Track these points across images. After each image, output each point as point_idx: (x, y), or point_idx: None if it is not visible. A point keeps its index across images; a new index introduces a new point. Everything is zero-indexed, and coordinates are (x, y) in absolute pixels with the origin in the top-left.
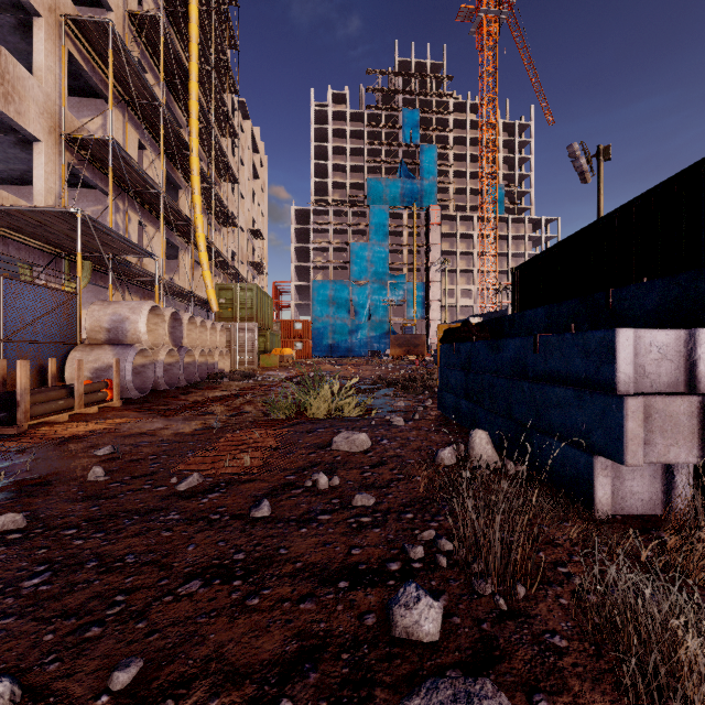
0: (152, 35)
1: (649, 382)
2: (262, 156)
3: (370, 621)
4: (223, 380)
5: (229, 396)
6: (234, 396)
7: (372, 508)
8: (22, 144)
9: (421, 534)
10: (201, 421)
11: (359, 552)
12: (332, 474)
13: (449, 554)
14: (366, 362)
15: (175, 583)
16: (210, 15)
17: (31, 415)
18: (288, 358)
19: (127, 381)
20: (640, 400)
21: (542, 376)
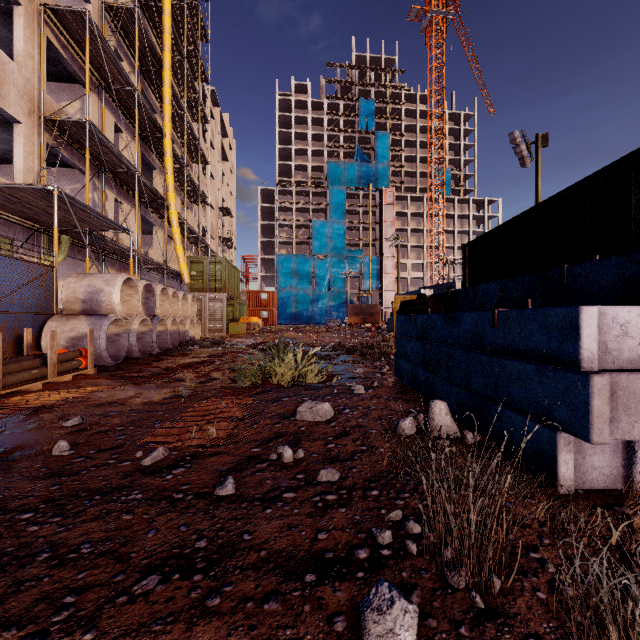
0: (128, 26)
1: (611, 359)
2: (231, 141)
3: (340, 626)
4: (193, 347)
5: (199, 362)
6: (203, 362)
7: (337, 484)
8: (3, 125)
9: (388, 515)
10: (170, 389)
11: (326, 537)
12: (296, 446)
13: (418, 538)
14: (326, 330)
15: (131, 579)
16: (183, 10)
17: (4, 385)
18: (254, 326)
19: (101, 350)
20: (606, 378)
21: (500, 349)
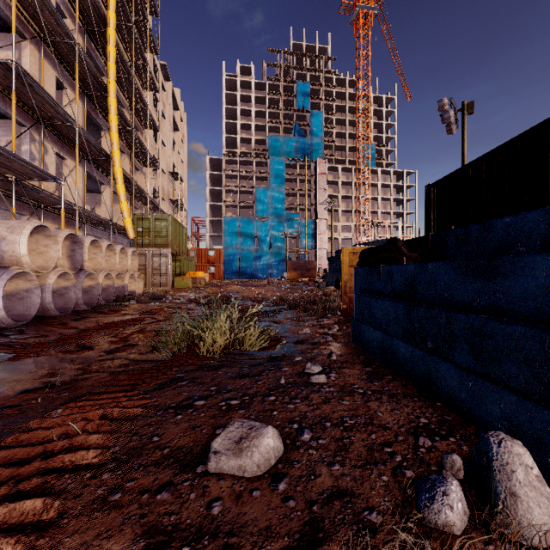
0: None
1: None
2: (182, 113)
3: None
4: (129, 302)
5: (124, 321)
6: (129, 321)
7: None
8: None
9: None
10: (51, 368)
11: None
12: None
13: None
14: (267, 284)
15: None
16: None
17: None
18: (200, 280)
19: None
20: None
21: None
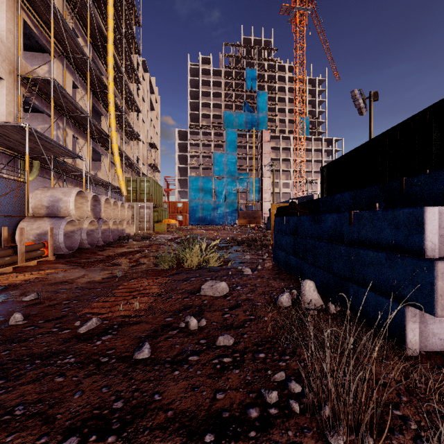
0: (82, 13)
1: None
2: (157, 96)
3: None
4: (128, 241)
5: (132, 251)
6: (135, 251)
7: (232, 348)
8: None
9: (273, 376)
10: (108, 271)
11: (223, 396)
12: (200, 315)
13: (299, 397)
14: (223, 228)
15: (53, 441)
16: (122, 3)
17: None
18: (173, 226)
19: (60, 242)
20: None
21: (356, 241)
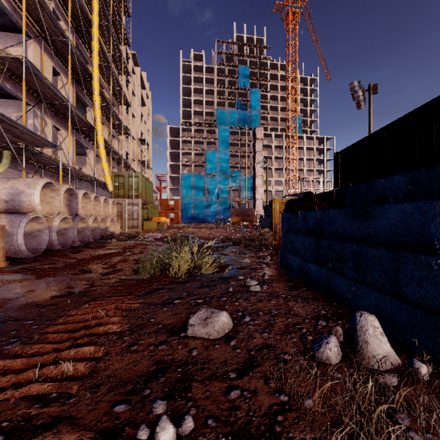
0: None
1: None
2: (148, 92)
3: None
4: (111, 240)
5: (110, 254)
6: (114, 254)
7: None
8: None
9: None
10: (68, 283)
11: None
12: (184, 395)
13: None
14: (216, 226)
15: None
16: None
17: None
18: (163, 224)
19: (19, 244)
20: None
21: None
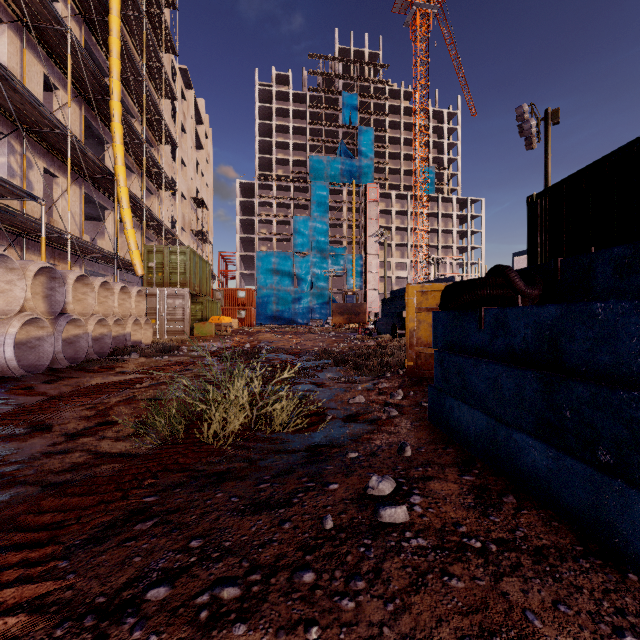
0: None
1: None
2: (207, 129)
3: None
4: (130, 356)
5: (113, 384)
6: (120, 384)
7: None
8: None
9: None
10: None
11: None
12: None
13: None
14: (308, 331)
15: None
16: None
17: None
18: (226, 327)
19: None
20: None
21: None
